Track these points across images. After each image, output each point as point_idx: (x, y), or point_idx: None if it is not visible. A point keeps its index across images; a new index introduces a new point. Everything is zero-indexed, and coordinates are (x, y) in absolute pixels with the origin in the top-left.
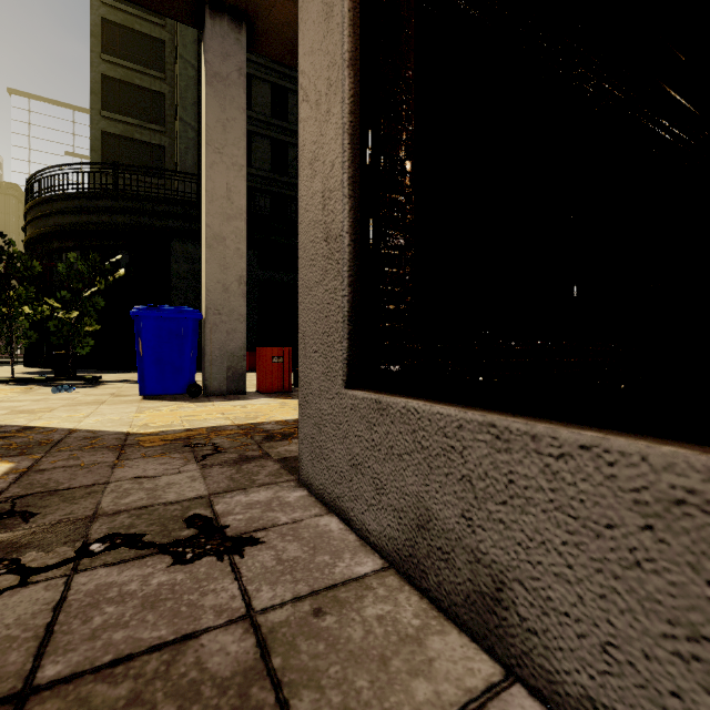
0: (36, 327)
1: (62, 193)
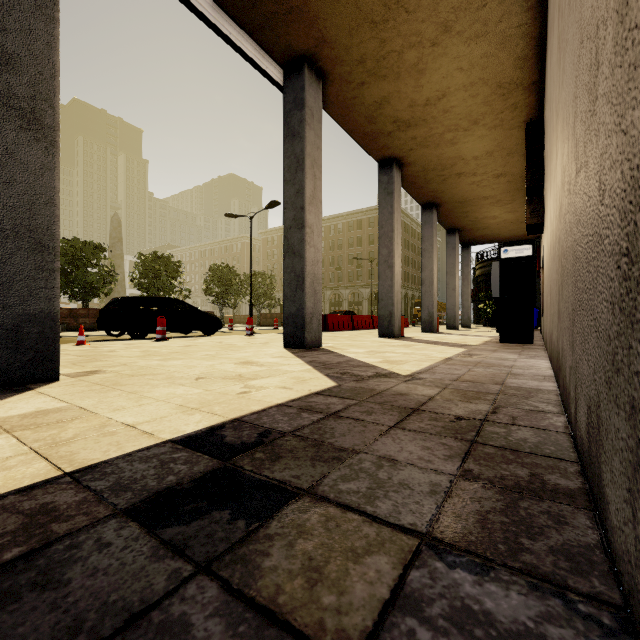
0: (478, 309)
1: (491, 258)
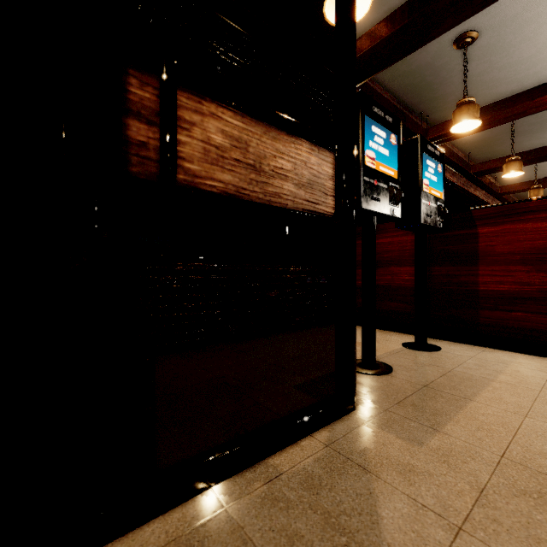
0: None
1: None
